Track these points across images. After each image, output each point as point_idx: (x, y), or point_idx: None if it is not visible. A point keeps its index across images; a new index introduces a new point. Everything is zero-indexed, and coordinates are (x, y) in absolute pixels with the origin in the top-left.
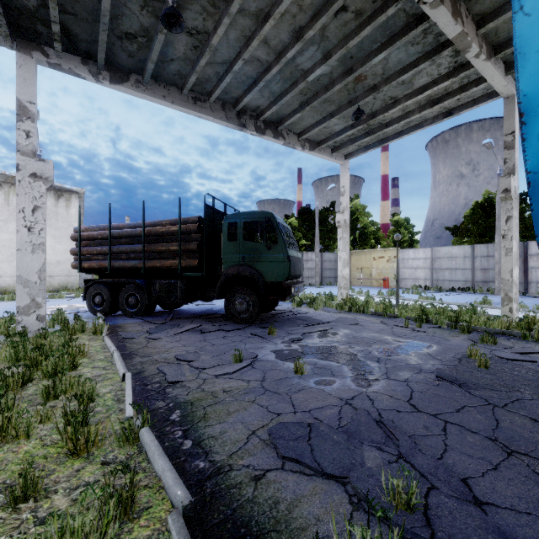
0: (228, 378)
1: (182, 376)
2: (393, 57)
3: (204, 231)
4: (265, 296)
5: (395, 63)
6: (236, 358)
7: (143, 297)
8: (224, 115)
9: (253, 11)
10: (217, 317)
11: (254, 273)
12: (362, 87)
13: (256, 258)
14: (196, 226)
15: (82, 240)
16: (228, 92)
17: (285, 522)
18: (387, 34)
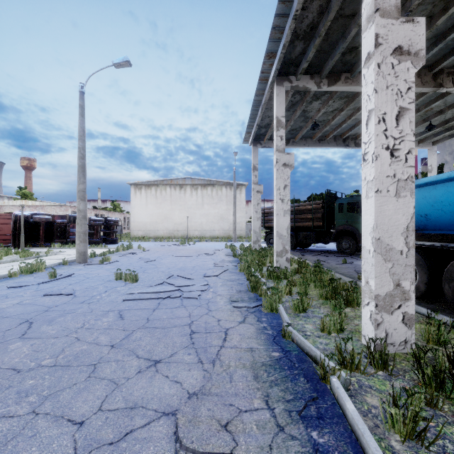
0: (341, 265)
1: (323, 263)
2: (449, 98)
3: (325, 208)
4: (360, 241)
5: (452, 99)
6: (343, 261)
7: (293, 240)
8: (335, 144)
9: (352, 108)
10: (331, 252)
11: (353, 229)
12: (431, 112)
13: (354, 221)
14: (321, 206)
15: (265, 214)
16: (338, 132)
17: (356, 277)
18: (439, 93)
